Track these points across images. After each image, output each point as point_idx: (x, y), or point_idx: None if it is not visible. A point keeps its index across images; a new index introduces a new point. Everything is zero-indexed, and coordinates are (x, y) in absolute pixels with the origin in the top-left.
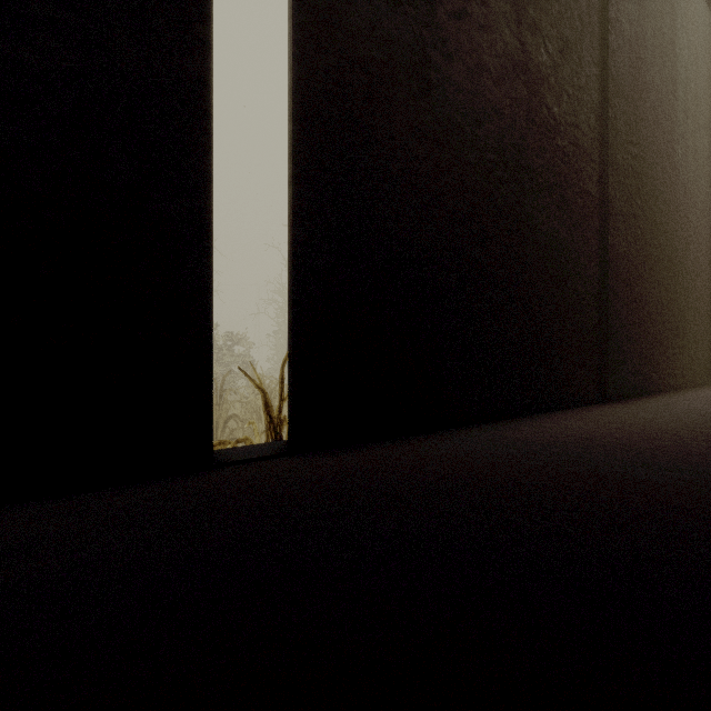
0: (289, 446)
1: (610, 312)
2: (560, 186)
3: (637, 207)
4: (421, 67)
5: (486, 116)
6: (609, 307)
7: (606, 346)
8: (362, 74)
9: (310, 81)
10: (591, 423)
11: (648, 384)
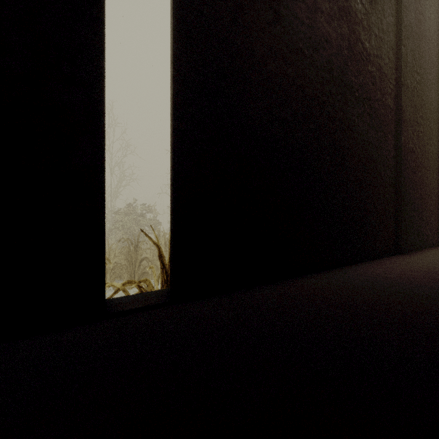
0: (170, 295)
1: (403, 190)
2: (370, 99)
3: (419, 117)
4: (274, 2)
5: (320, 44)
6: (402, 186)
7: (400, 214)
8: (229, 2)
9: (188, 3)
10: (401, 273)
11: (426, 241)
